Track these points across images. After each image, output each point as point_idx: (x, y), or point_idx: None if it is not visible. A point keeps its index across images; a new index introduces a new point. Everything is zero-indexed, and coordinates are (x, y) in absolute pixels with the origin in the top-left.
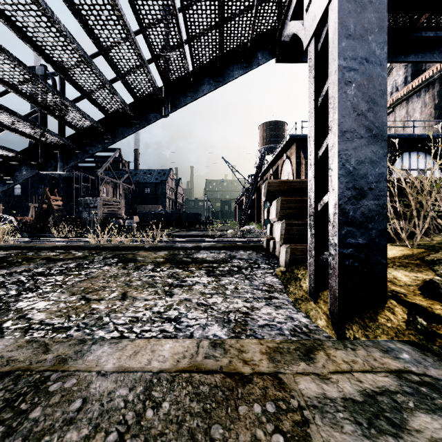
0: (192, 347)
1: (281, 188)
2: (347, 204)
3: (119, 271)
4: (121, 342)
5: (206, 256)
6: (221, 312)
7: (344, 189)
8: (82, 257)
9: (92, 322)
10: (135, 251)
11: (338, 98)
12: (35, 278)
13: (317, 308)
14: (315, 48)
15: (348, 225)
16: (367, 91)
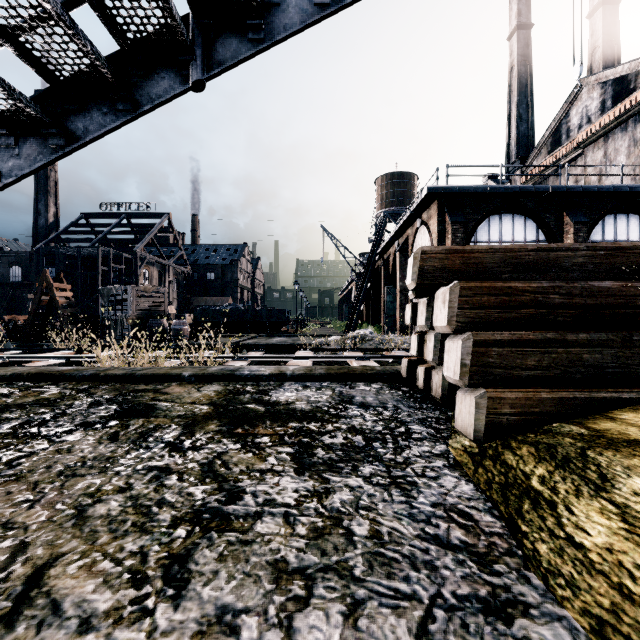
0: None
1: (449, 263)
2: None
3: (95, 451)
4: None
5: (294, 398)
6: None
7: None
8: (51, 400)
9: None
10: (163, 384)
11: None
12: None
13: None
14: None
15: None
16: None
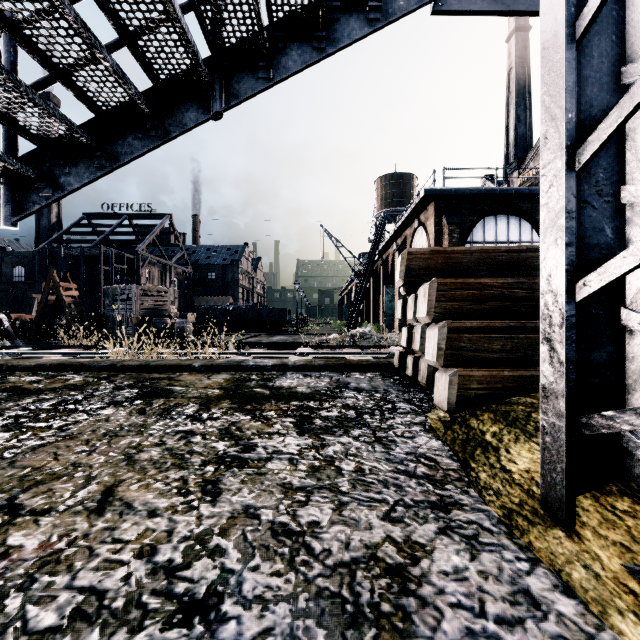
0: None
1: (432, 262)
2: None
3: (128, 420)
4: None
5: (296, 384)
6: (332, 567)
7: None
8: (78, 385)
9: None
10: (176, 374)
11: None
12: None
13: (586, 558)
14: None
15: None
16: None
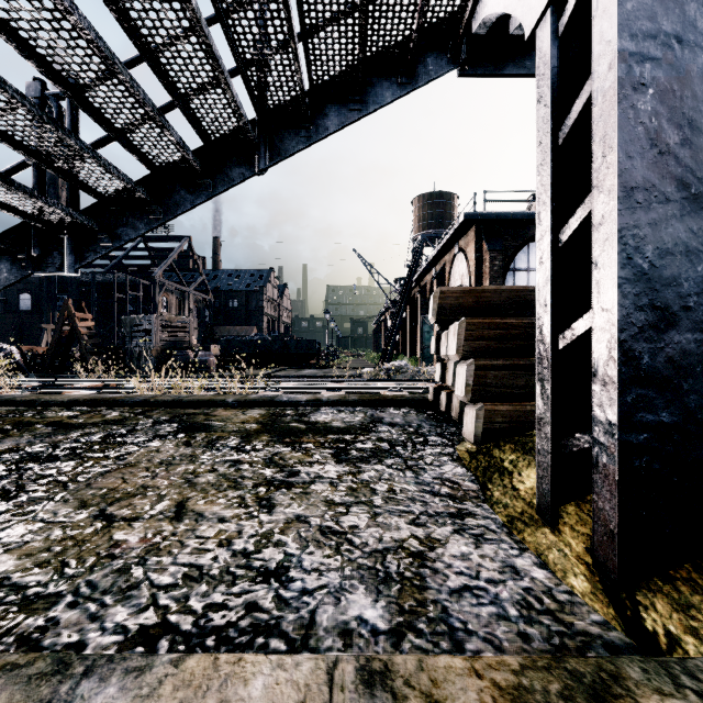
0: (316, 685)
1: (463, 301)
2: (638, 339)
3: (178, 451)
4: (152, 667)
5: (331, 419)
6: (369, 552)
7: (630, 309)
8: (117, 420)
9: (108, 582)
10: (210, 409)
11: (619, 118)
12: (22, 467)
13: (561, 545)
14: (554, 30)
15: (639, 384)
16: (679, 104)
